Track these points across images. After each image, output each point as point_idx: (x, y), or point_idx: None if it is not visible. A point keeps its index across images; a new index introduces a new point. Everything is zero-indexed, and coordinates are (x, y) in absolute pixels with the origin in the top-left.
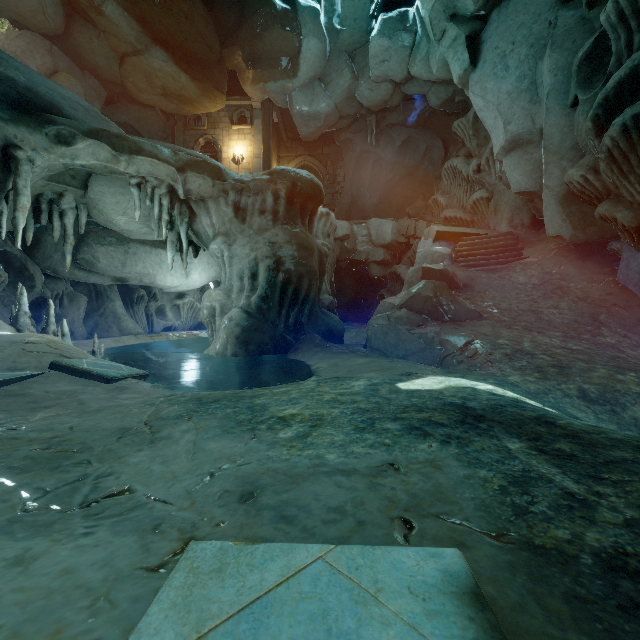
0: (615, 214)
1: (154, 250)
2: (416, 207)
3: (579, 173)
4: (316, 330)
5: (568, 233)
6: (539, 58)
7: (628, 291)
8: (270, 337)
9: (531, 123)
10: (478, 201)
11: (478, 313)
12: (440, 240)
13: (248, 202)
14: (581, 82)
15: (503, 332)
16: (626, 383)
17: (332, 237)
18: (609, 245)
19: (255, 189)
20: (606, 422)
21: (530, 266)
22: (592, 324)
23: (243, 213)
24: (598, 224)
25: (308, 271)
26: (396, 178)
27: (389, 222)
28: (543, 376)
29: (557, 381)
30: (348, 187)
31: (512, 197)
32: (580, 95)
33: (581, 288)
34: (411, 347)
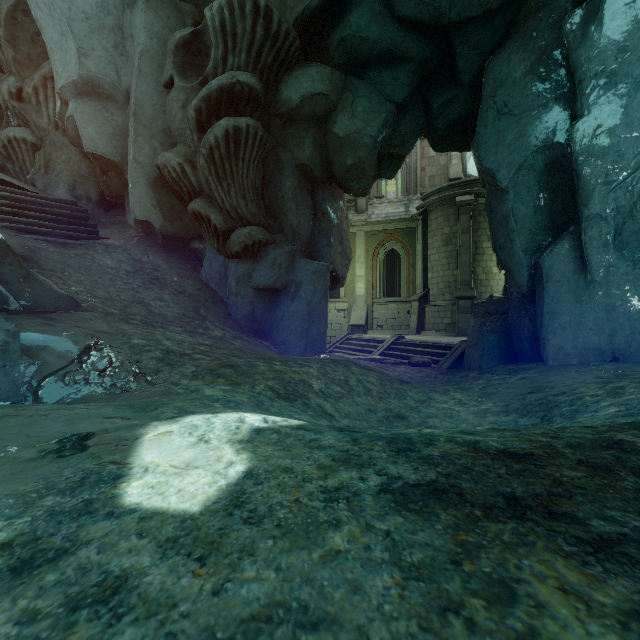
0: (210, 214)
1: None
2: None
3: (178, 160)
4: None
5: (159, 221)
6: (128, 4)
7: (212, 289)
8: None
9: (116, 75)
10: (18, 142)
11: (74, 301)
12: None
13: None
14: (178, 66)
15: (127, 328)
16: (287, 373)
17: None
18: (193, 243)
19: None
20: (319, 418)
21: (115, 249)
22: (198, 318)
23: None
24: (184, 221)
25: None
26: None
27: None
28: (231, 381)
29: (249, 384)
30: None
31: (75, 158)
32: (177, 79)
33: (176, 281)
34: None
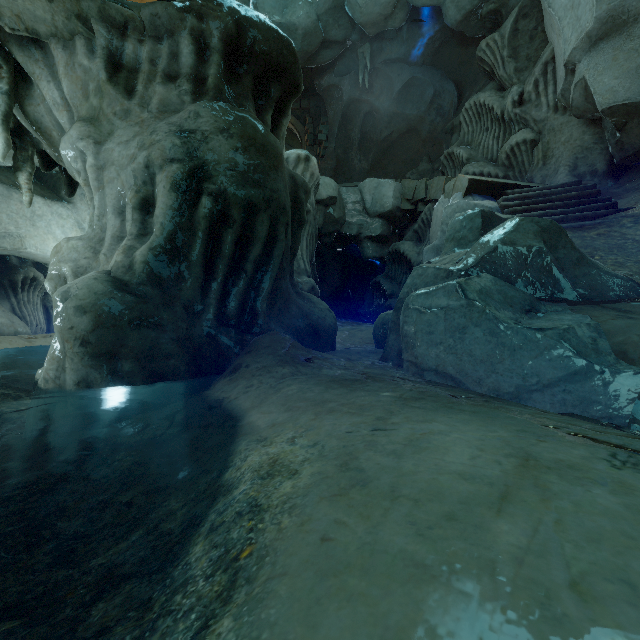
0: None
1: (16, 193)
2: (419, 171)
3: None
4: (286, 325)
5: None
6: None
7: None
8: (177, 340)
9: None
10: (518, 146)
11: (638, 286)
12: (474, 194)
13: (140, 54)
14: None
15: None
16: None
17: (313, 196)
18: None
19: (155, 26)
20: None
21: None
22: None
23: (130, 77)
24: None
25: (267, 199)
26: (393, 136)
27: (390, 182)
28: None
29: None
30: (332, 148)
31: (576, 133)
32: None
33: None
34: (540, 367)
